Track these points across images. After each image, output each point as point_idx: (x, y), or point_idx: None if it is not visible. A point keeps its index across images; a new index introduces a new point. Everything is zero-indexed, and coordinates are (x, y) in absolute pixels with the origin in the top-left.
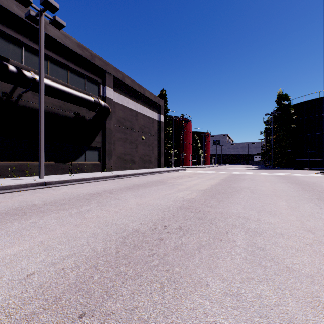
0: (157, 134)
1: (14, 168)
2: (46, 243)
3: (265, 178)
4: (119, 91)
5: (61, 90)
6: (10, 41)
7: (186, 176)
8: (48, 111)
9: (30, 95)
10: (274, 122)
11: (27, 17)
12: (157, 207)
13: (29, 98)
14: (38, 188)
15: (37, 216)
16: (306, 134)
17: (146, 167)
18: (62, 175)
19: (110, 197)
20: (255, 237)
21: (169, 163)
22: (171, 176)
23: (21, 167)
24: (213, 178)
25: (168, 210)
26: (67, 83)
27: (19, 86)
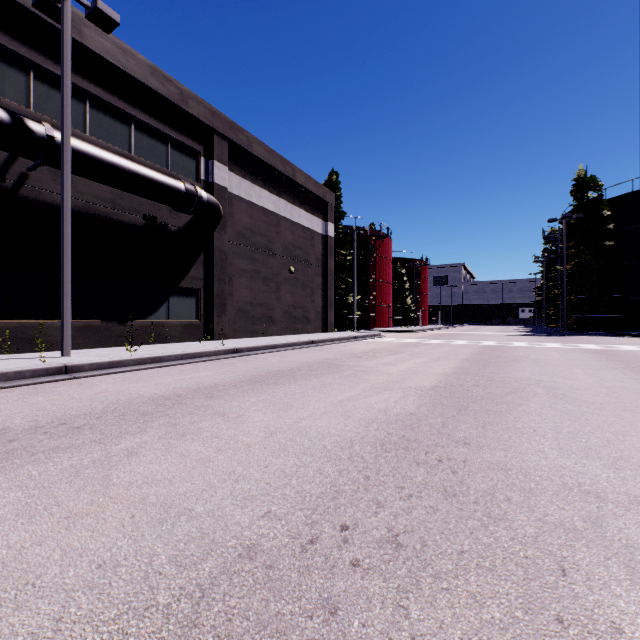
0: (320, 263)
1: (8, 334)
2: None
3: (564, 358)
4: (240, 171)
5: (111, 165)
6: (1, 58)
7: (384, 351)
8: (86, 210)
9: (45, 177)
10: (567, 237)
11: (36, 4)
12: (319, 445)
13: (43, 183)
14: (46, 381)
15: None
16: (637, 261)
17: (297, 331)
18: (114, 350)
19: (203, 407)
20: None
21: (346, 323)
22: (352, 351)
23: (25, 332)
24: (446, 357)
25: (351, 457)
26: (128, 152)
27: (18, 154)
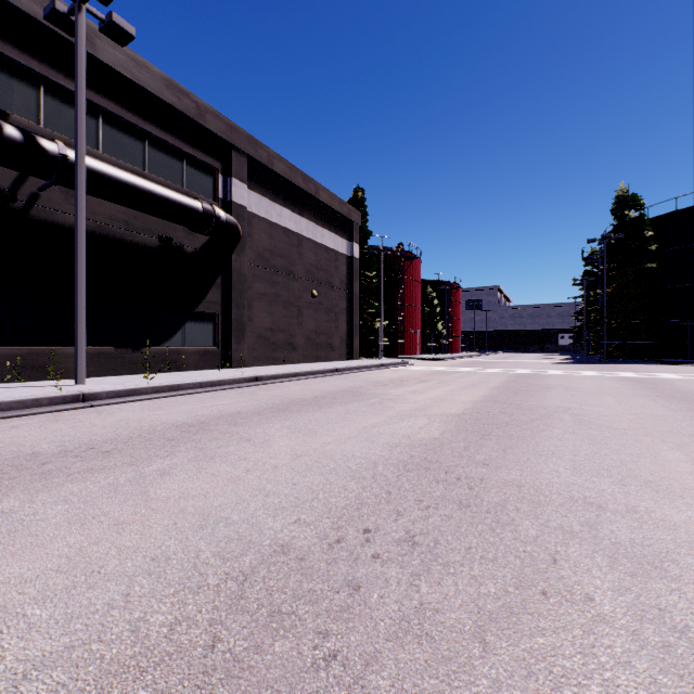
0: (345, 287)
1: (19, 361)
2: (1, 598)
3: (598, 386)
4: (260, 189)
5: (126, 185)
6: (11, 73)
7: (412, 379)
8: (99, 231)
9: (57, 197)
10: (608, 259)
11: (49, 16)
12: (344, 466)
13: (54, 204)
14: (64, 409)
15: (23, 491)
16: (681, 284)
17: (320, 358)
18: (129, 378)
19: (228, 433)
20: (650, 580)
21: (373, 350)
22: (378, 379)
23: (36, 360)
24: (476, 386)
25: (374, 476)
26: (142, 169)
27: (30, 173)
